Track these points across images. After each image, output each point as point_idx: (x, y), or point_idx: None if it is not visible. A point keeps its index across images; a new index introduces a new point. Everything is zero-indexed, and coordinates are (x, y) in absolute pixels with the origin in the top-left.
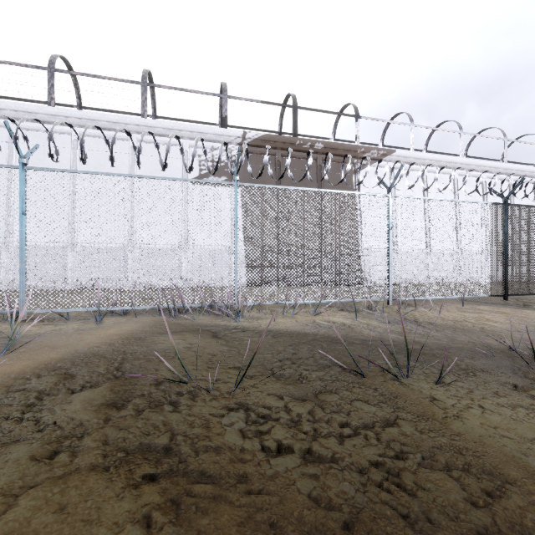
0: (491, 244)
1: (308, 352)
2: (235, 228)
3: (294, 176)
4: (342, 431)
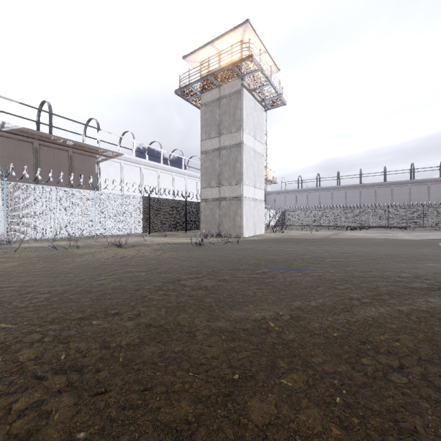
0: (143, 212)
1: (42, 248)
2: (5, 203)
3: (50, 160)
4: (44, 253)
